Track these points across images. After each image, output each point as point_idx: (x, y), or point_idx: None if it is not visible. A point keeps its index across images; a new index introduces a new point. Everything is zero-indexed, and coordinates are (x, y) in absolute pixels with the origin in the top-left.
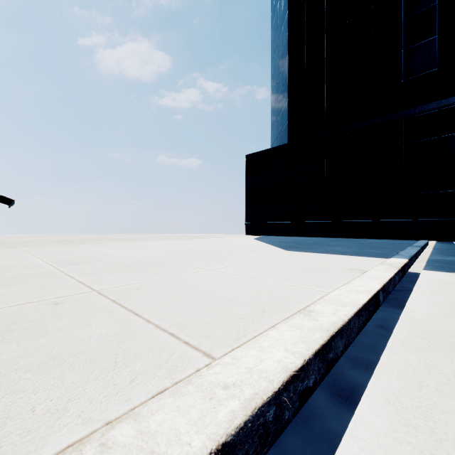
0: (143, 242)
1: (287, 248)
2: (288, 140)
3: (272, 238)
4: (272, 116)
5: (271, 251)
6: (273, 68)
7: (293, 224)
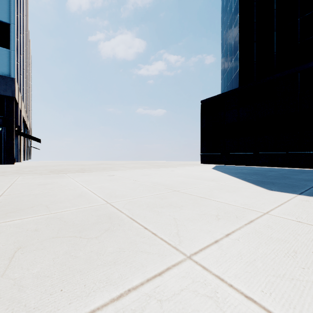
0: (118, 172)
1: (262, 184)
2: (238, 85)
3: (228, 168)
4: (222, 69)
5: (249, 190)
6: (223, 30)
7: (243, 155)
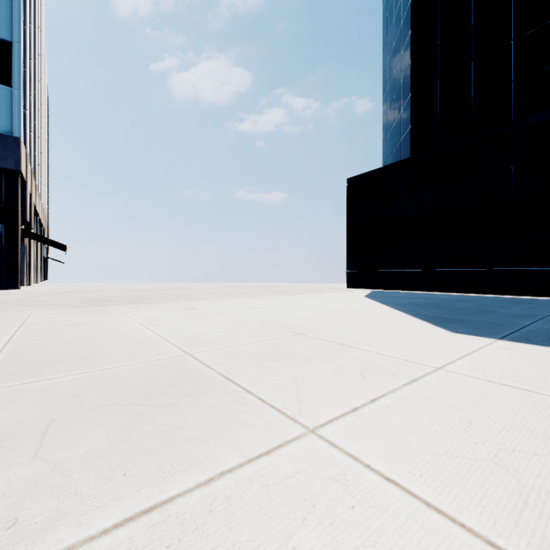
0: (204, 303)
1: (444, 323)
2: (411, 152)
3: (393, 295)
4: (384, 124)
5: (421, 332)
6: (385, 57)
7: (418, 273)
